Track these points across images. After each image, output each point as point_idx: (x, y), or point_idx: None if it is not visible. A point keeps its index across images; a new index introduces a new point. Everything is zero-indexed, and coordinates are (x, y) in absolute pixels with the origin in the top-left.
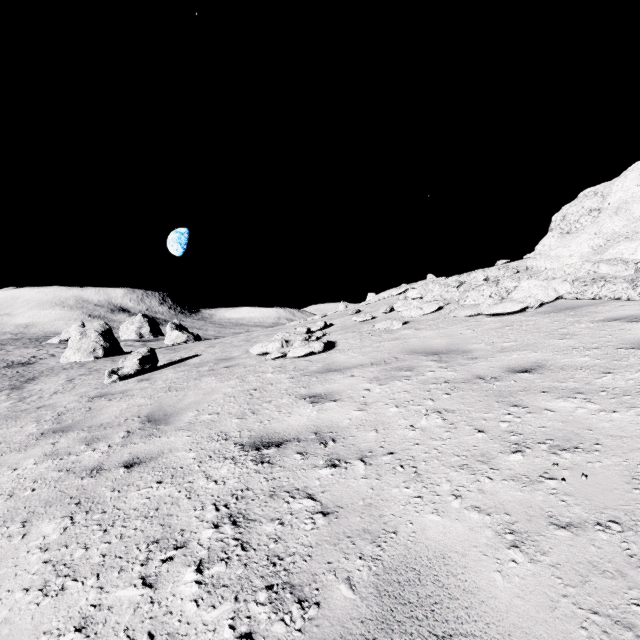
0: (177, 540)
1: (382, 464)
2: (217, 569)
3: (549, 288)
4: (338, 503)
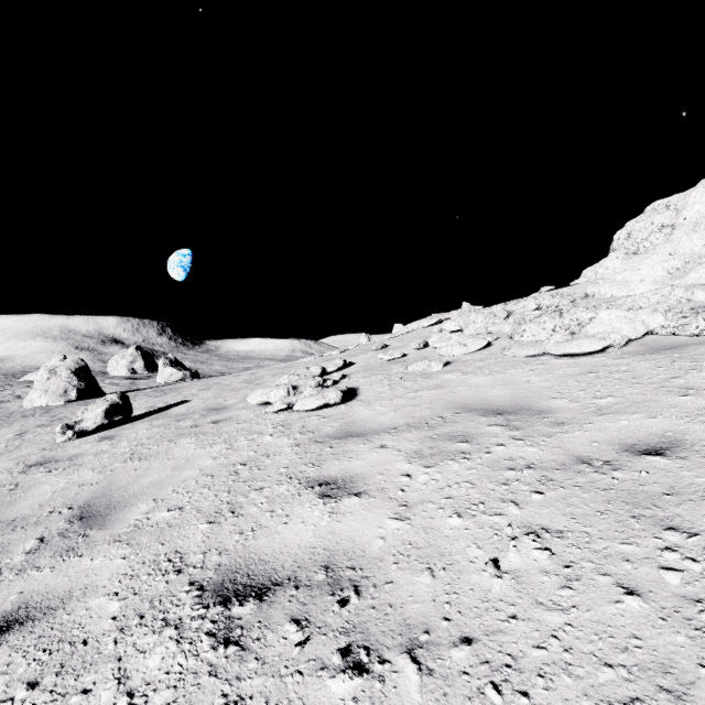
0: None
1: (454, 674)
2: None
3: (636, 320)
4: None
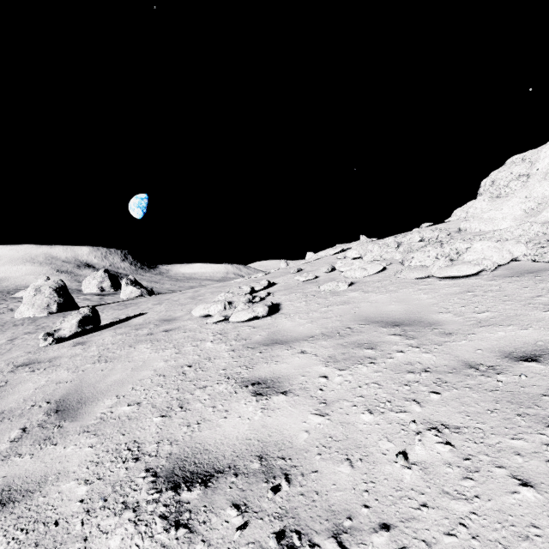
0: None
1: None
2: None
3: (503, 250)
4: None
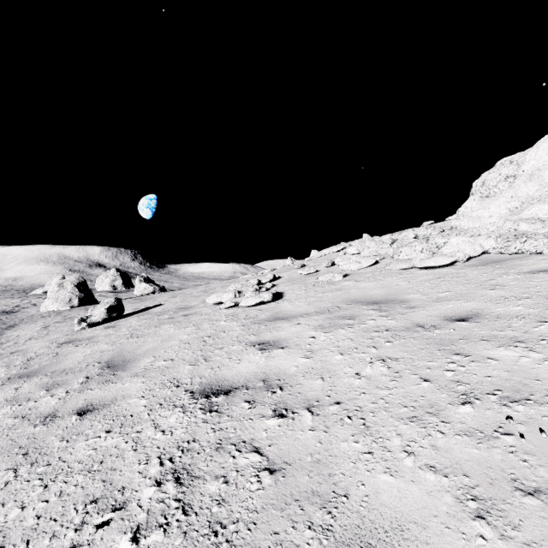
0: (117, 500)
1: (329, 415)
2: (154, 538)
3: (475, 244)
4: (285, 458)
